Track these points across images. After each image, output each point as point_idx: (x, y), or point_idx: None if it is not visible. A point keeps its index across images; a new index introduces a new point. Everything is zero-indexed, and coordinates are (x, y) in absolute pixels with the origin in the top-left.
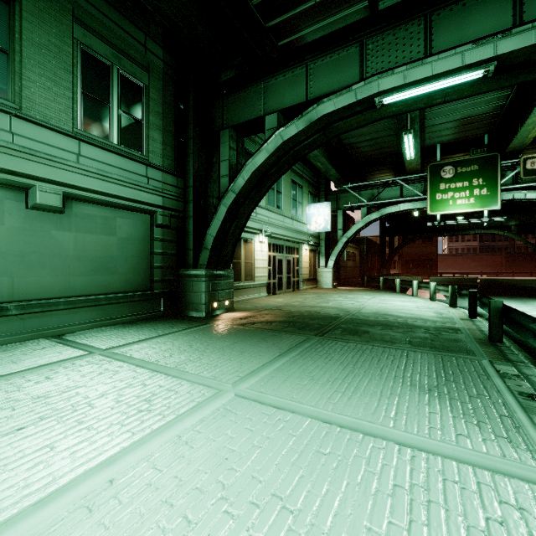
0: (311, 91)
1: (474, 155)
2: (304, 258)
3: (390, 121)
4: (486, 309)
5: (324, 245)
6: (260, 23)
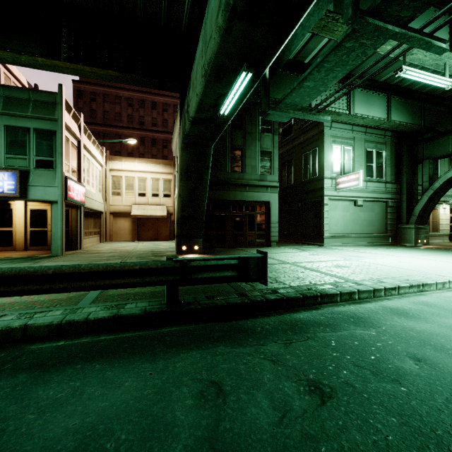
0: None
1: None
2: None
3: None
4: None
5: None
6: (448, 100)
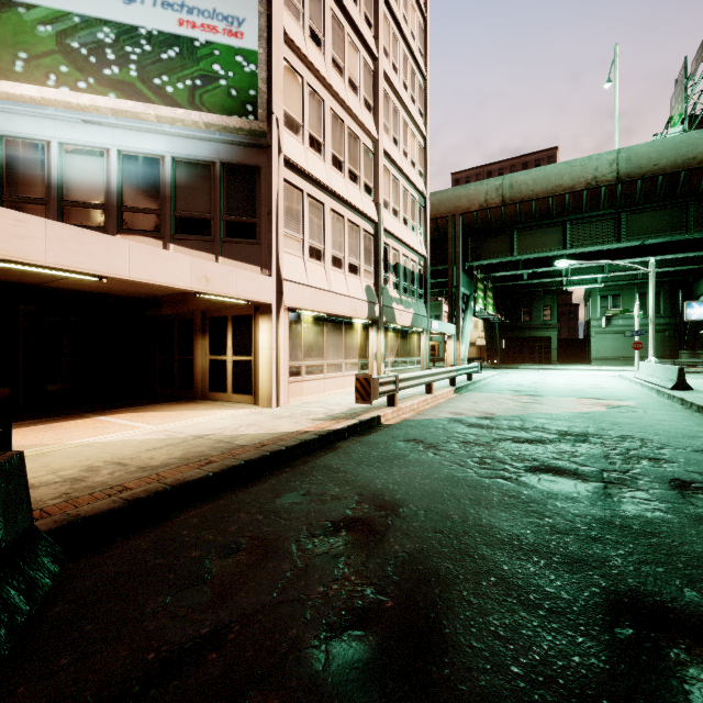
0: None
1: None
2: None
3: None
4: None
5: None
6: None
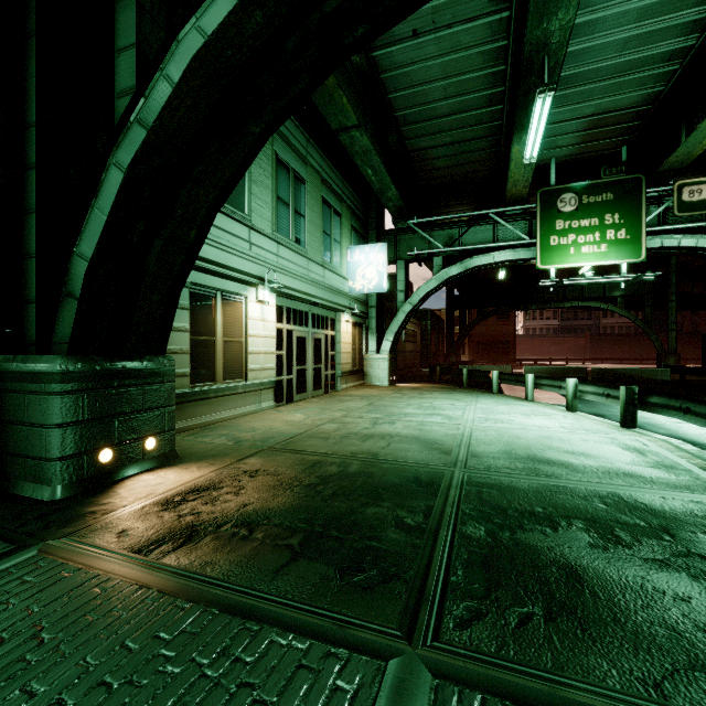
0: None
1: (607, 177)
2: (344, 336)
3: (487, 108)
4: None
5: (376, 317)
6: None
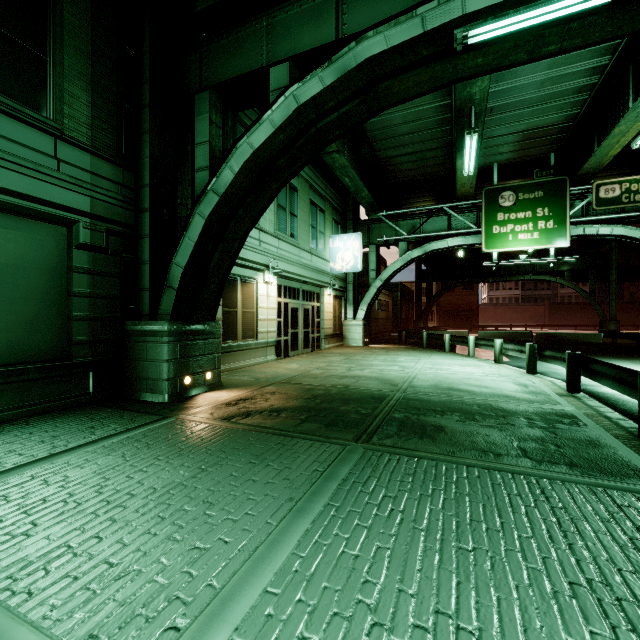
0: (344, 30)
1: (538, 178)
2: (327, 307)
3: (439, 128)
4: (603, 382)
5: (352, 291)
6: None
